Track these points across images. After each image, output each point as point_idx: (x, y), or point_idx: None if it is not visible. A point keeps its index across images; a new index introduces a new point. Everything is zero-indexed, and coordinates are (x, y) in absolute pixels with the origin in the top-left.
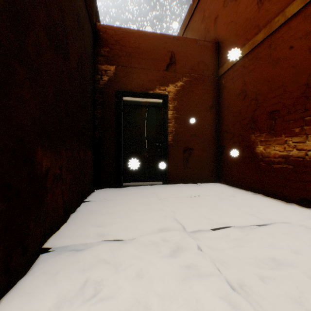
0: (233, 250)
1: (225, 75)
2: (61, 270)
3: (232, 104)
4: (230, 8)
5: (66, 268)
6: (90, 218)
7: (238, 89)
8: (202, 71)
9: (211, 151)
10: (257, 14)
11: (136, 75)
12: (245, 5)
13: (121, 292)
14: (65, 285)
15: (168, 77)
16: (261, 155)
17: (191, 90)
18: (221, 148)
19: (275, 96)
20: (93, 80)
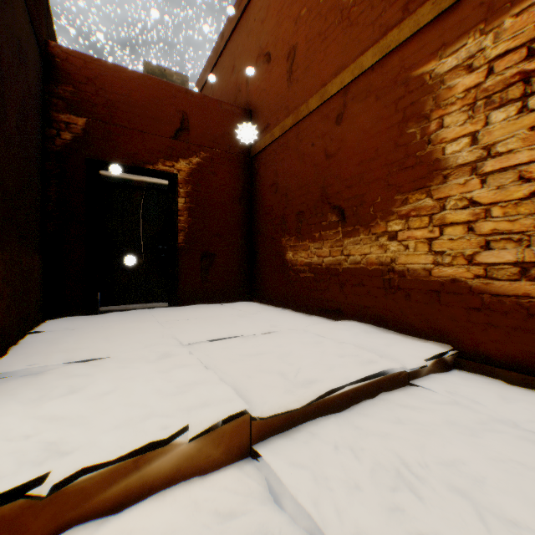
0: (224, 351)
1: (258, 157)
2: (19, 387)
3: (265, 197)
4: (262, 71)
5: (26, 385)
6: (48, 347)
7: (270, 179)
8: (228, 147)
9: (241, 258)
10: (288, 94)
11: (125, 138)
12: (277, 76)
13: (99, 386)
14: (31, 393)
15: (178, 148)
16: (291, 263)
17: (212, 171)
18: (254, 255)
19: (302, 196)
20: (44, 136)
